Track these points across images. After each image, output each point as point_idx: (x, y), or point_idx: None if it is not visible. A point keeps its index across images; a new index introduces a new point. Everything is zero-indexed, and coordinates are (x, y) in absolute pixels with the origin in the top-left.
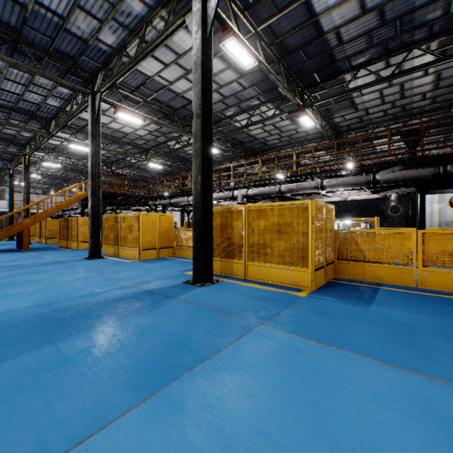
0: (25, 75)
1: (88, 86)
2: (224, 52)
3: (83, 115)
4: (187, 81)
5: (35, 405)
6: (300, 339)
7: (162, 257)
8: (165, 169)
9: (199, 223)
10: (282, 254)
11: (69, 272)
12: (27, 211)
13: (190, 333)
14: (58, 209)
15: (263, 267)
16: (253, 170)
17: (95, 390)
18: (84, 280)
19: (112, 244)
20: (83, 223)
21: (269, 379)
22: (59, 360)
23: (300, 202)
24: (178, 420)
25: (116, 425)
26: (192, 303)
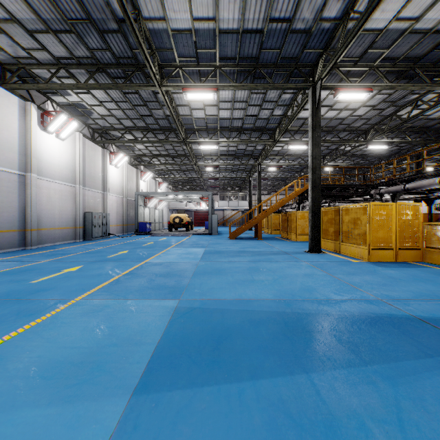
0: (259, 96)
1: (308, 80)
2: None
3: (301, 114)
4: None
5: None
6: None
7: (401, 261)
8: (389, 149)
9: None
10: None
11: (295, 264)
12: (259, 208)
13: None
14: (280, 204)
15: None
16: None
17: None
18: (313, 278)
19: (331, 239)
20: (301, 216)
21: None
22: (324, 418)
23: None
24: None
25: None
26: None
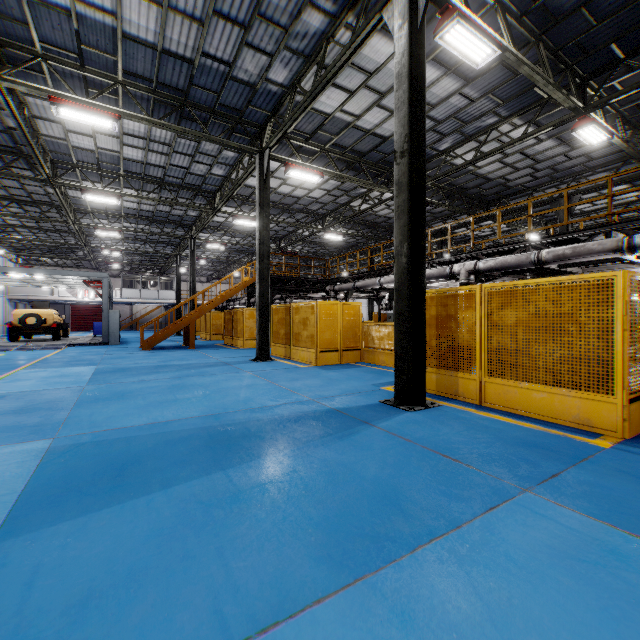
0: (191, 144)
1: (255, 143)
2: (440, 51)
3: (249, 181)
4: (381, 109)
5: (208, 553)
6: (619, 534)
7: (345, 362)
8: (347, 241)
9: (404, 314)
10: (553, 368)
11: (235, 376)
12: (193, 302)
13: (401, 484)
14: (223, 299)
15: (515, 387)
16: (480, 231)
17: (277, 549)
18: (253, 388)
19: (282, 343)
20: (249, 316)
21: (567, 605)
22: (232, 495)
23: (594, 276)
24: (403, 637)
25: (310, 617)
26: (398, 436)
